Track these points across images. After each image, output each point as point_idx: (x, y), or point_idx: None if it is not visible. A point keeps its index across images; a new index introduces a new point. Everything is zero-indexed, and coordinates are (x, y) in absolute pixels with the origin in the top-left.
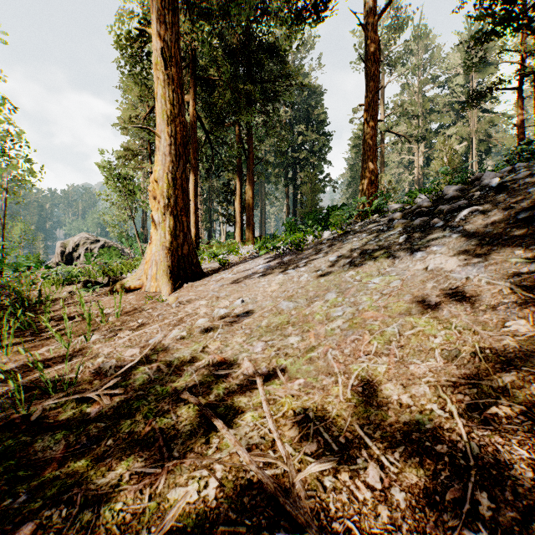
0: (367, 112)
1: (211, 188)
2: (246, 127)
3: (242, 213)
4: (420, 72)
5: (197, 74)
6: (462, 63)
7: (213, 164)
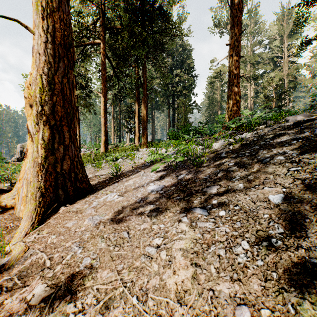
0: (232, 49)
1: (120, 109)
2: (141, 63)
3: (139, 126)
4: (251, 38)
5: (106, 24)
6: (279, 32)
7: (118, 91)
